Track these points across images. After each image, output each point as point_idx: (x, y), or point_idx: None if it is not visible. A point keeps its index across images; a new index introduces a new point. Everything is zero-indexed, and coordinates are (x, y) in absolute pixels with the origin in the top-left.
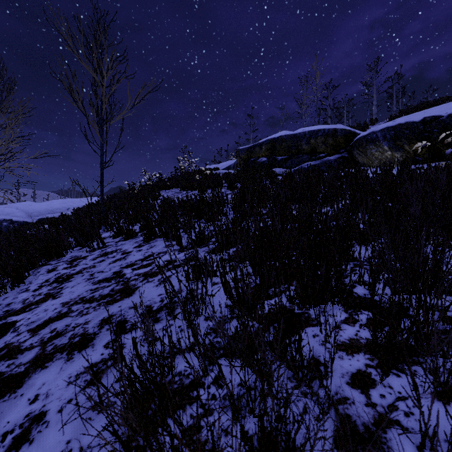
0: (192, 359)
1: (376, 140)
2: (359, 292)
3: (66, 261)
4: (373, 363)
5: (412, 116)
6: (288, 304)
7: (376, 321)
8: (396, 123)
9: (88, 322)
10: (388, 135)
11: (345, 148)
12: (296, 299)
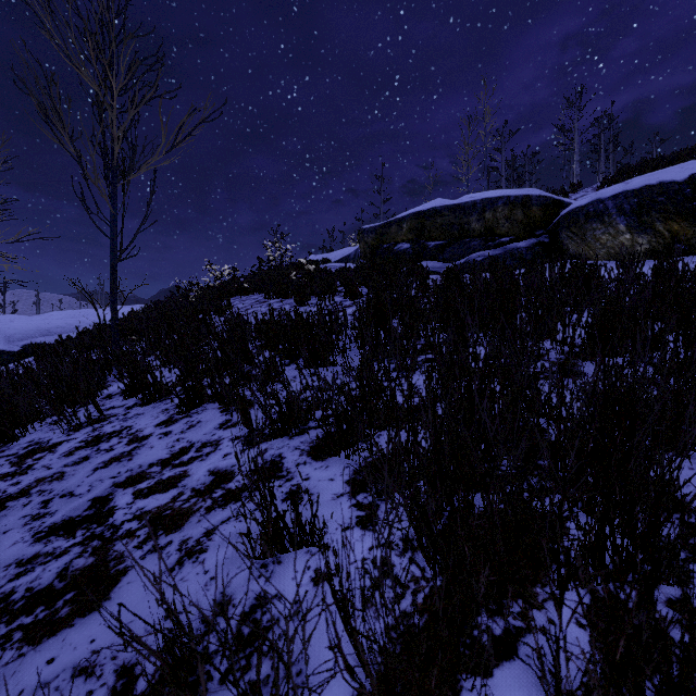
0: None
1: (605, 215)
2: None
3: (14, 456)
4: None
5: (661, 175)
6: None
7: None
8: (641, 185)
9: None
10: (626, 205)
11: (545, 228)
12: None
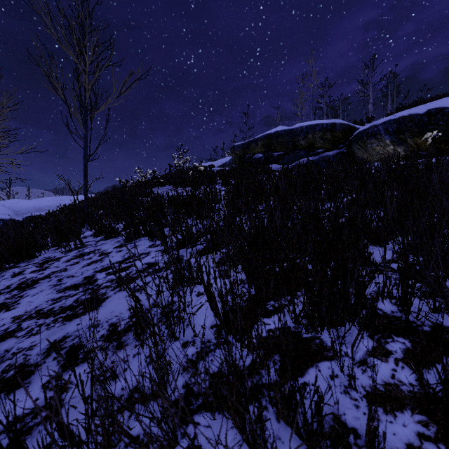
0: (157, 413)
1: (378, 134)
2: (385, 307)
3: (37, 263)
4: (430, 431)
5: (414, 110)
6: (292, 324)
7: (417, 354)
8: (399, 116)
9: (33, 346)
10: (390, 128)
11: (344, 143)
12: (304, 319)
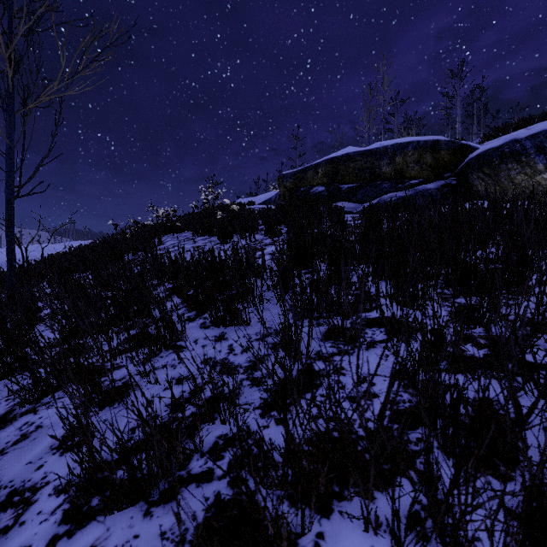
0: None
1: (522, 154)
2: None
3: None
4: None
5: None
6: None
7: None
8: None
9: None
10: (546, 143)
11: (453, 171)
12: None
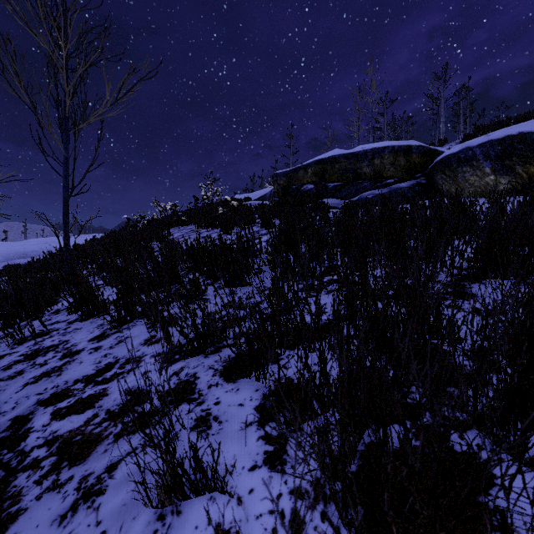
0: None
1: (473, 160)
2: None
3: None
4: None
5: (517, 128)
6: None
7: None
8: (504, 135)
9: None
10: (491, 151)
11: (423, 172)
12: None
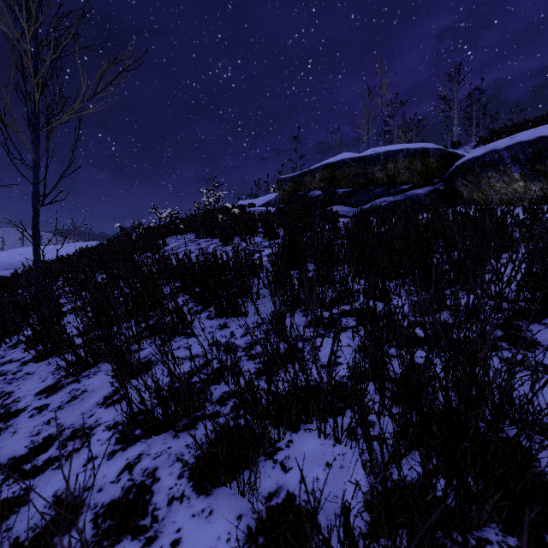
0: None
1: (500, 164)
2: None
3: None
4: None
5: (545, 129)
6: None
7: None
8: (535, 136)
9: None
10: (521, 154)
11: (441, 177)
12: None
